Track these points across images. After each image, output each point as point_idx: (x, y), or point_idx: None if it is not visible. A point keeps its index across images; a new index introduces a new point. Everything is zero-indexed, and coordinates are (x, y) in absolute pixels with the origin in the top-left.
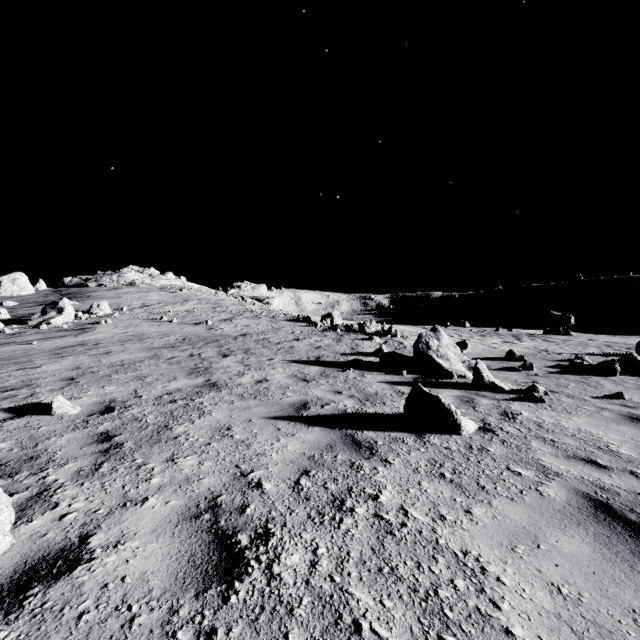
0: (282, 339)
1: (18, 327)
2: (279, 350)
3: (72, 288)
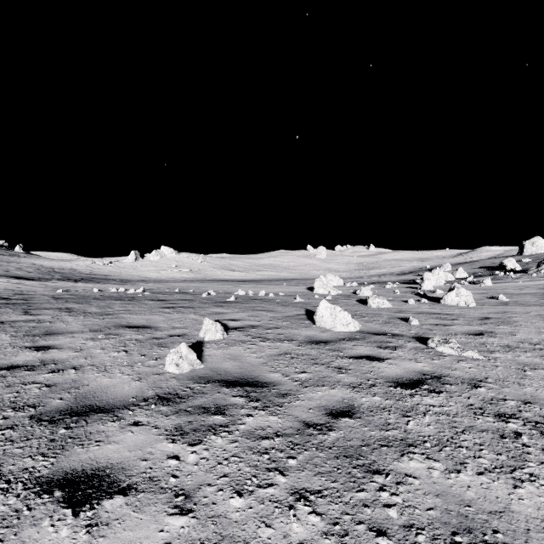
0: None
1: (520, 275)
2: None
3: None
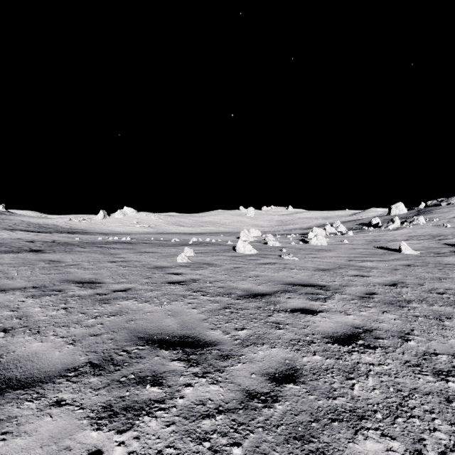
0: None
1: (376, 229)
2: None
3: (430, 207)
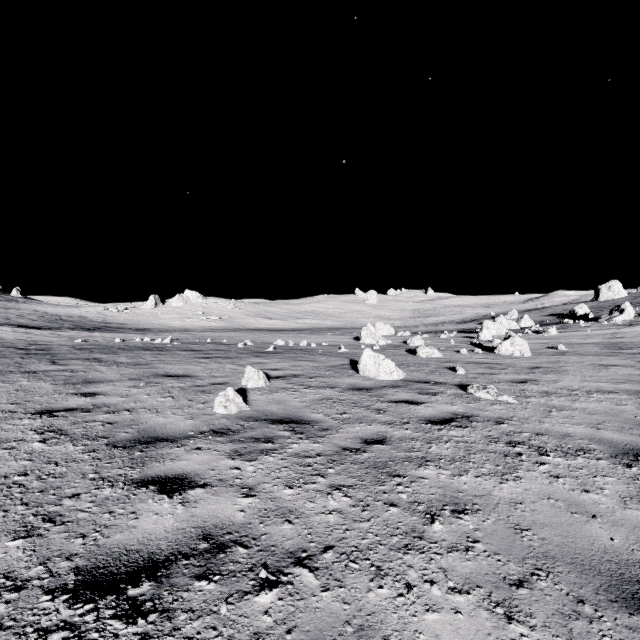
0: None
1: (590, 323)
2: None
3: None
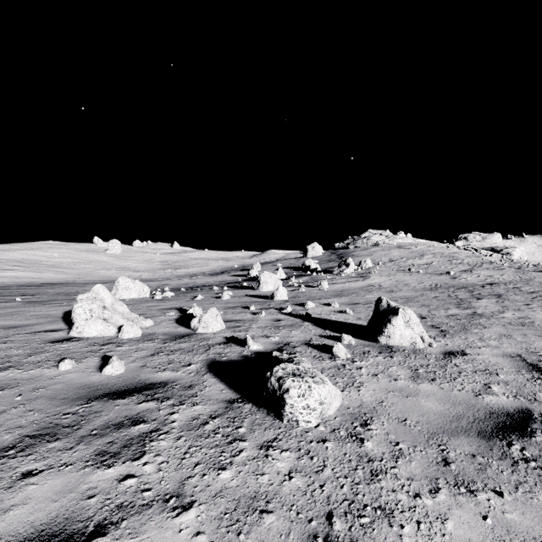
0: (536, 289)
1: (329, 275)
2: (534, 298)
3: (340, 250)
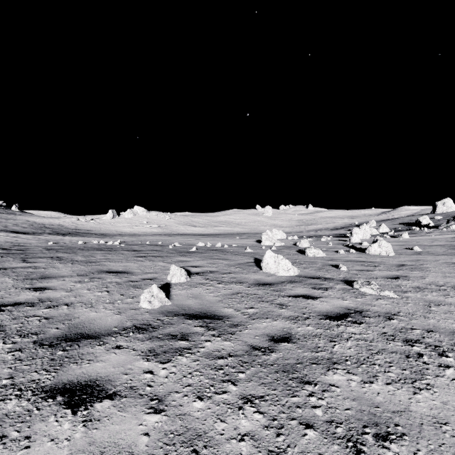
0: None
1: (433, 230)
2: None
3: None
